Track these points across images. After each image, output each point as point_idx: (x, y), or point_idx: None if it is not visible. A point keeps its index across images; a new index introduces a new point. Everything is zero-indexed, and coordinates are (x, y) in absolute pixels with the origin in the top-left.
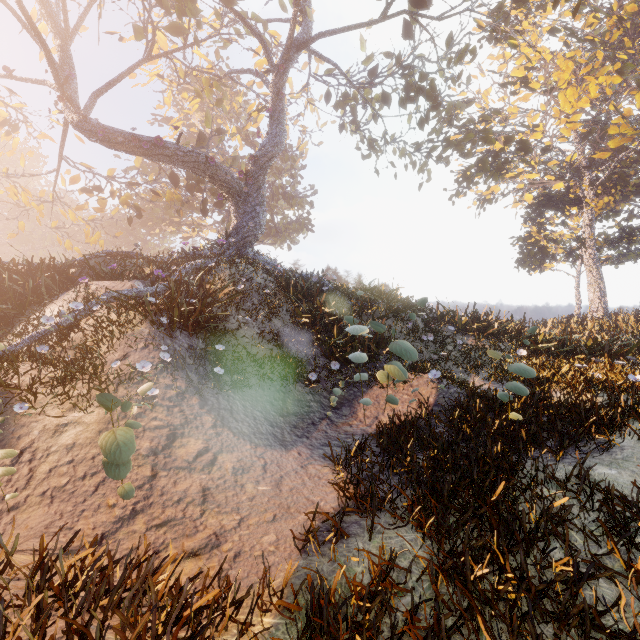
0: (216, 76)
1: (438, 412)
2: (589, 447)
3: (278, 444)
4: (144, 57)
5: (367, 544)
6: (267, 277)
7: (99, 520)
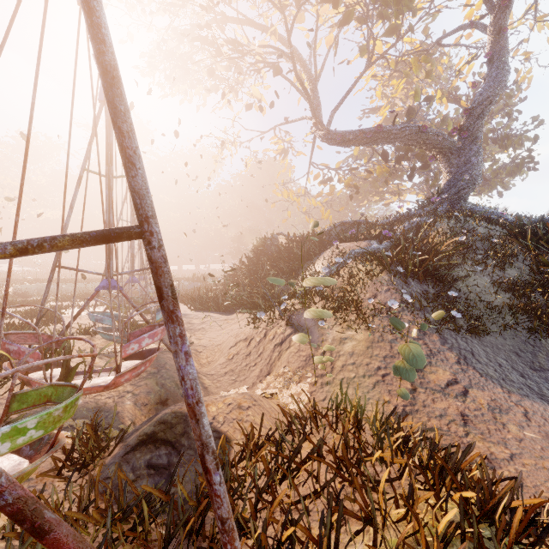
0: (423, 51)
1: None
2: None
3: (536, 397)
4: (365, 67)
5: None
6: (490, 226)
7: (381, 408)
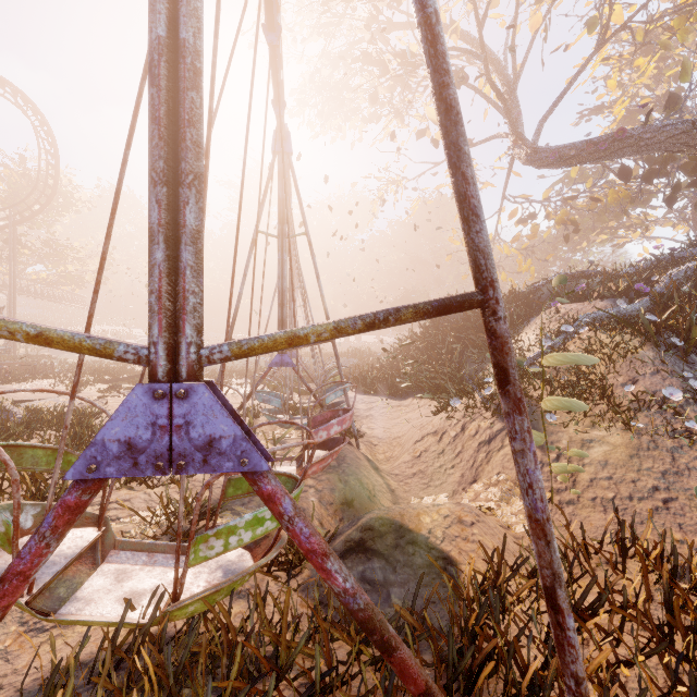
0: (696, 4)
1: None
2: None
3: None
4: (594, 49)
5: None
6: None
7: (669, 550)
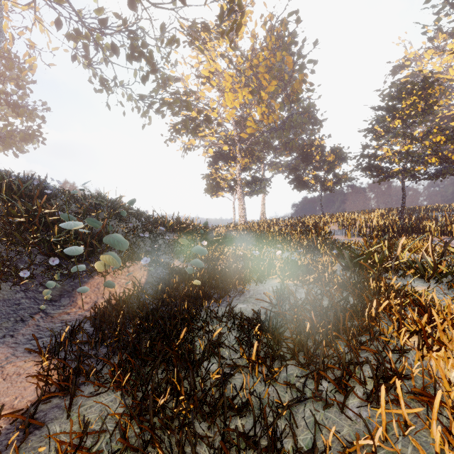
0: None
1: (148, 288)
2: (235, 294)
3: None
4: None
5: (65, 424)
6: None
7: None
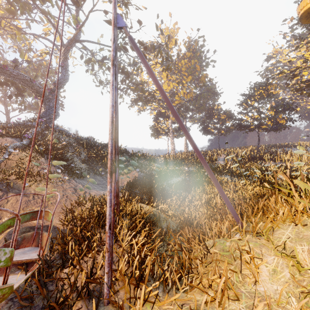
0: (23, 31)
1: (139, 179)
2: (168, 180)
3: (102, 190)
4: None
5: None
6: (69, 138)
7: None
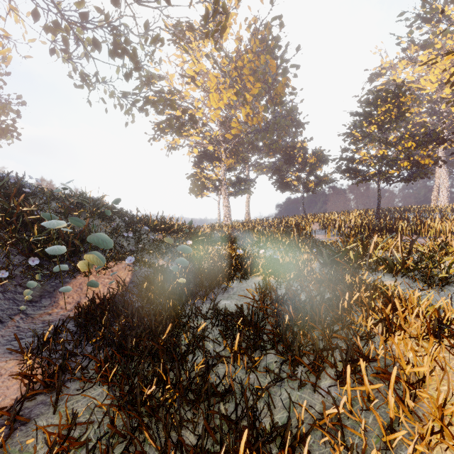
0: None
1: (133, 287)
2: (219, 291)
3: None
4: None
5: (51, 418)
6: None
7: None
